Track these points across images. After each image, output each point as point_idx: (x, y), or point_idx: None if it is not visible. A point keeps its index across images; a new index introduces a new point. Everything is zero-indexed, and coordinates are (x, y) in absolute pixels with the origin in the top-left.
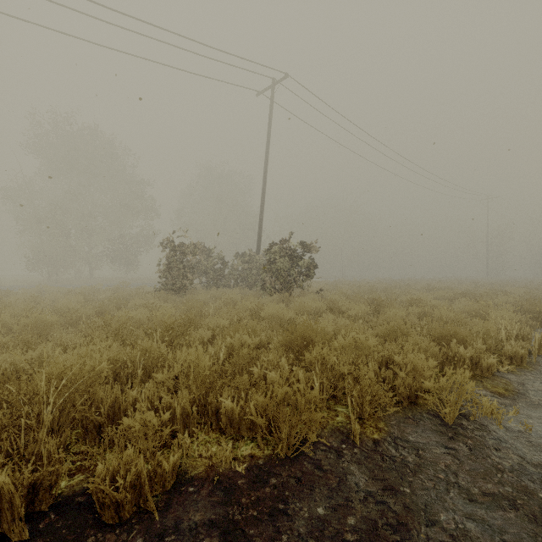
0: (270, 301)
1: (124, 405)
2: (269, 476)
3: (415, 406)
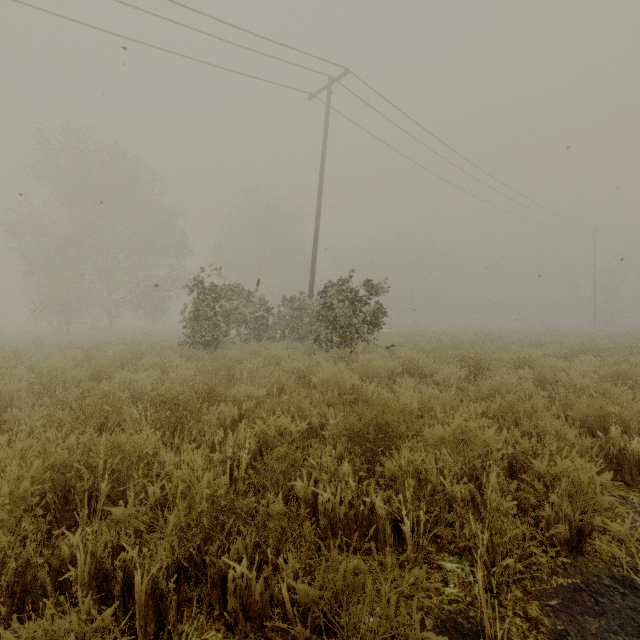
0: (326, 358)
1: (41, 573)
2: None
3: (581, 557)
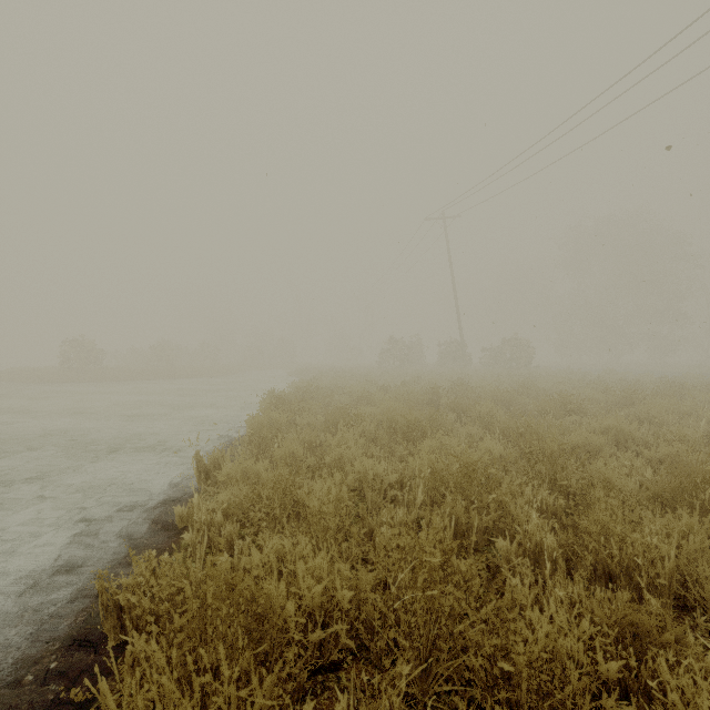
0: None
1: None
2: None
3: None
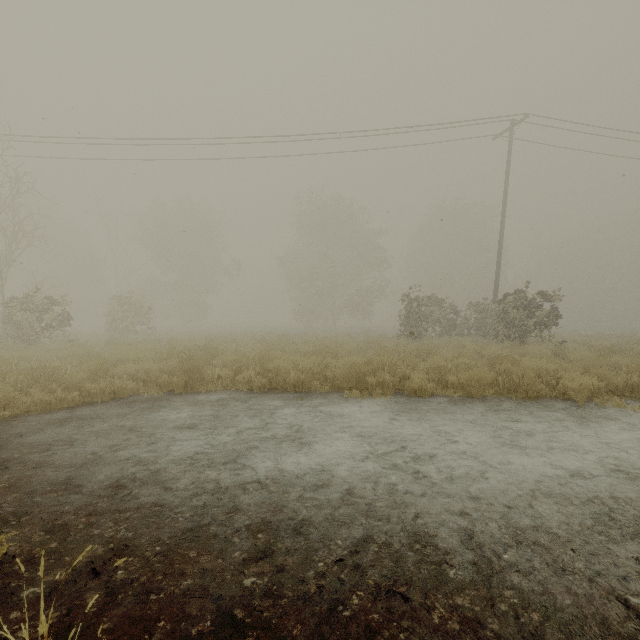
0: (500, 348)
1: (408, 374)
2: (467, 399)
3: (567, 399)
